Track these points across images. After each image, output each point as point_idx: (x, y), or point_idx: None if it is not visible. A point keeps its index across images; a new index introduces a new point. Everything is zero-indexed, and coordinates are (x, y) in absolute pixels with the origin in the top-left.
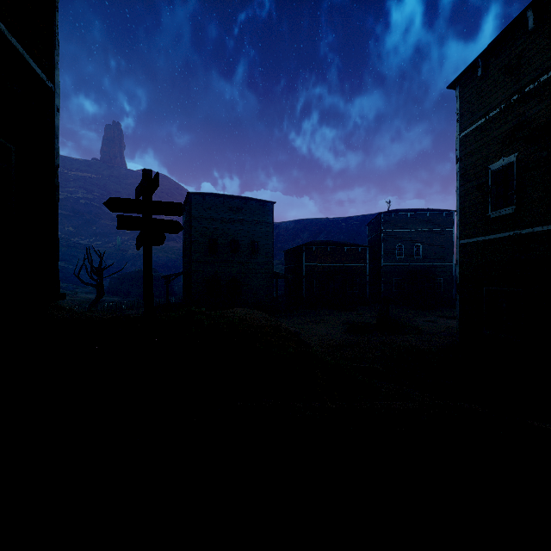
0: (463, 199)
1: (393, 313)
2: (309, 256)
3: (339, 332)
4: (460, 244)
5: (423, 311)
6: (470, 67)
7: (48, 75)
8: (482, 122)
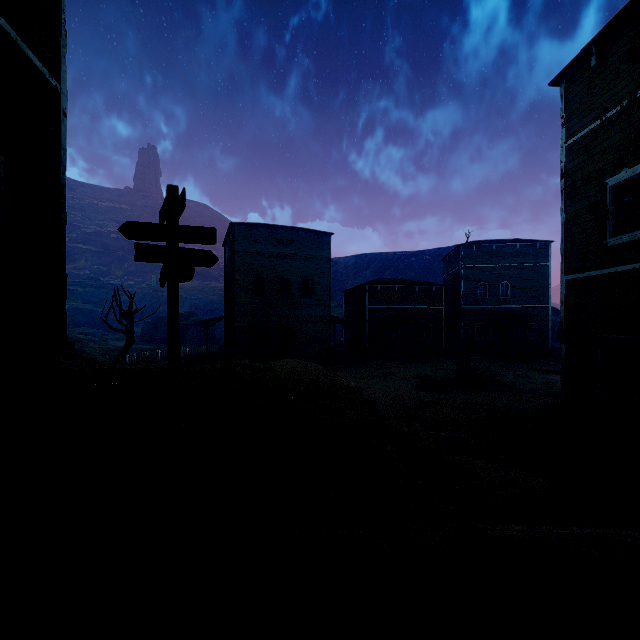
0: (570, 223)
1: (475, 366)
2: (373, 297)
3: (410, 389)
4: (566, 281)
5: (511, 363)
6: (580, 56)
7: (52, 70)
8: (596, 125)
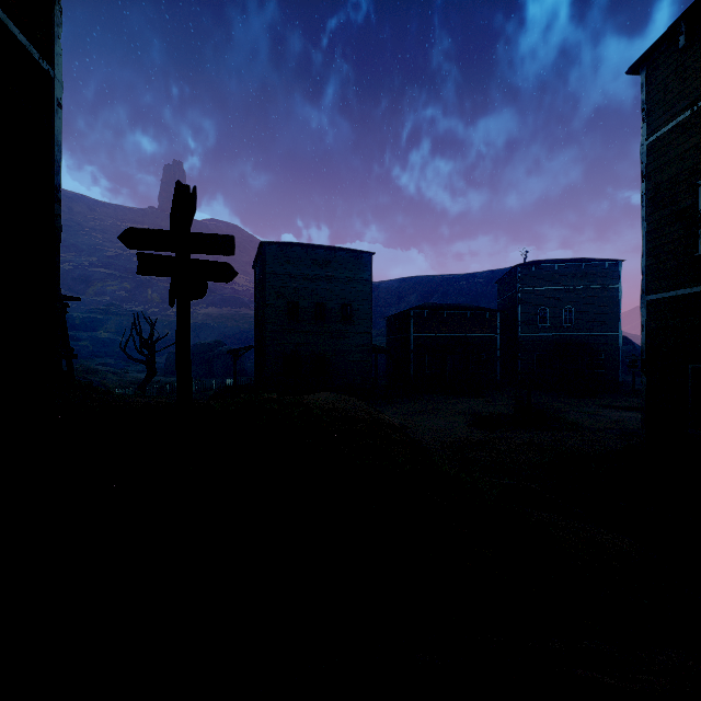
0: (653, 234)
1: (534, 401)
2: (419, 324)
3: (462, 427)
4: (647, 302)
5: (576, 398)
6: (666, 36)
7: (43, 52)
8: (686, 117)
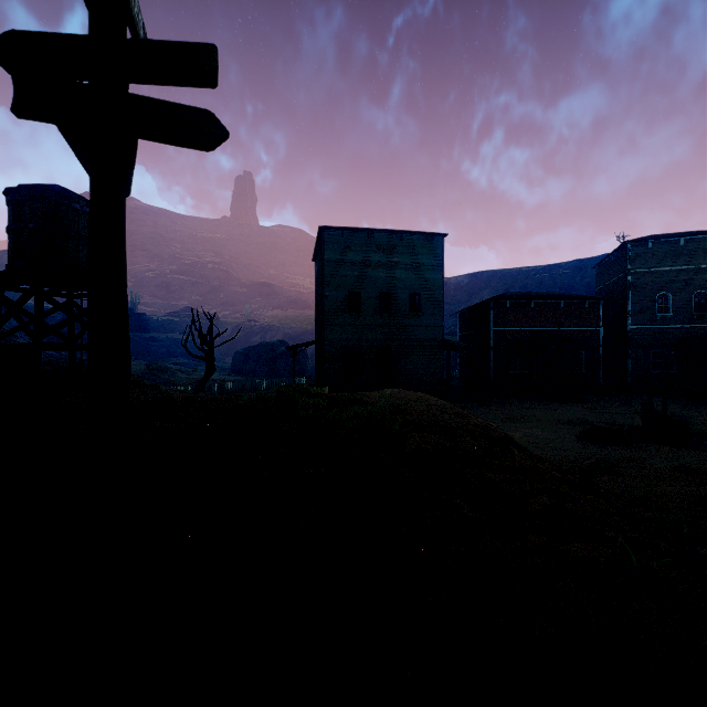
0: None
1: (658, 409)
2: (500, 317)
3: (569, 440)
4: None
5: None
6: None
7: None
8: None
